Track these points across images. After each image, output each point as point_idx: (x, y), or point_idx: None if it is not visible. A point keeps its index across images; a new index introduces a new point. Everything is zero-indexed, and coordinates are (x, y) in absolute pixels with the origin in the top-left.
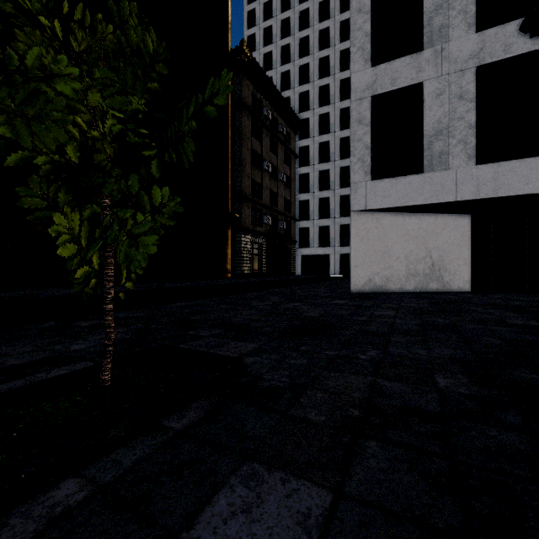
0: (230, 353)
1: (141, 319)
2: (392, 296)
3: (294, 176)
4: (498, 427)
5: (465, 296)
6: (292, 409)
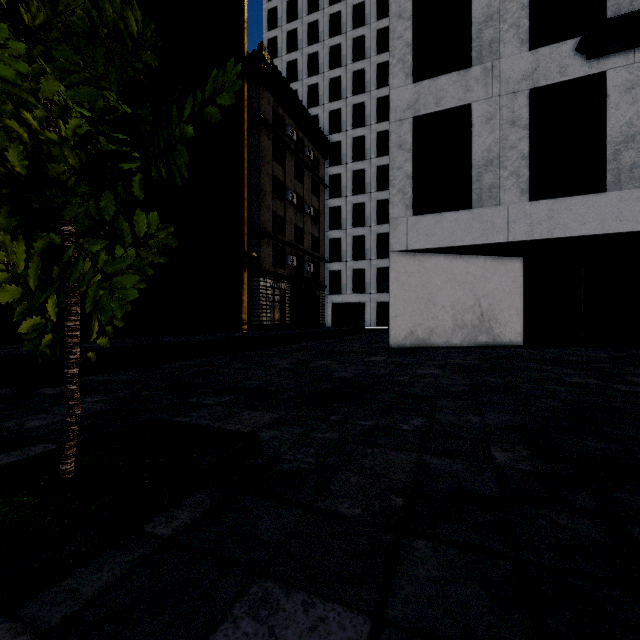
0: (241, 426)
1: (128, 384)
2: (437, 351)
3: (323, 209)
4: (568, 512)
5: (517, 350)
6: (319, 500)
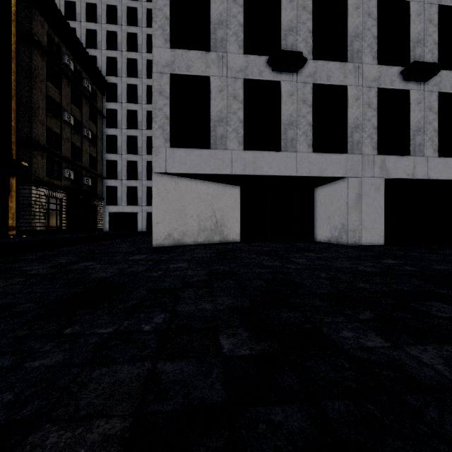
0: None
1: None
2: (188, 248)
3: (101, 135)
4: (281, 402)
5: (237, 245)
6: None
